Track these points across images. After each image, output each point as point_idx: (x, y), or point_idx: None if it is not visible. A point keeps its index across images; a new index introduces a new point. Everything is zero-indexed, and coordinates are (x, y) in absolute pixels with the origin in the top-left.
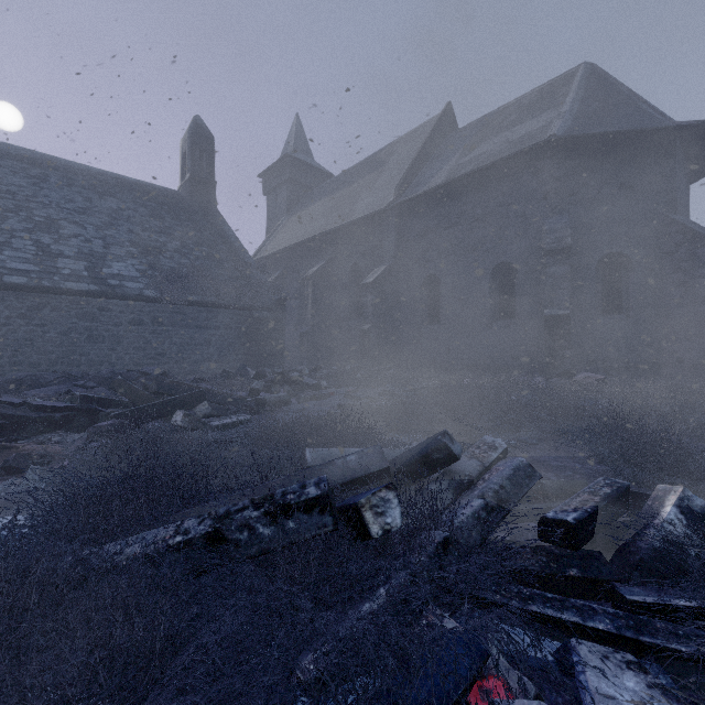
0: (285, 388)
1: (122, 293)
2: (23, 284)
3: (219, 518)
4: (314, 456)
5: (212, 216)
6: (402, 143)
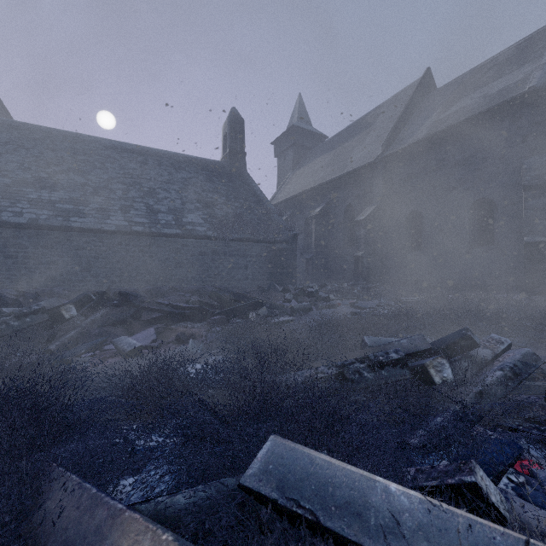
0: (307, 299)
1: (195, 234)
2: (142, 231)
3: (339, 367)
4: (370, 341)
5: (243, 177)
6: (386, 106)
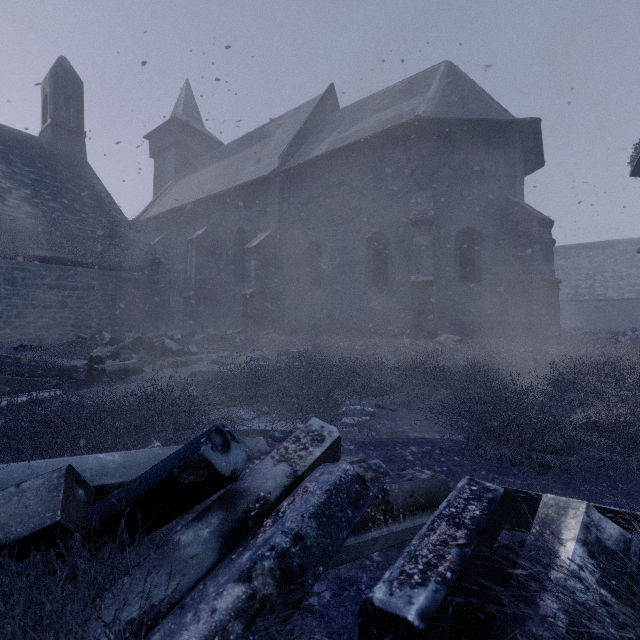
0: (140, 354)
1: None
2: None
3: None
4: None
5: (79, 168)
6: (289, 117)
